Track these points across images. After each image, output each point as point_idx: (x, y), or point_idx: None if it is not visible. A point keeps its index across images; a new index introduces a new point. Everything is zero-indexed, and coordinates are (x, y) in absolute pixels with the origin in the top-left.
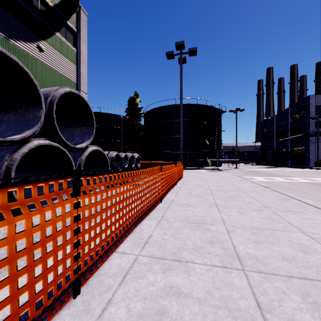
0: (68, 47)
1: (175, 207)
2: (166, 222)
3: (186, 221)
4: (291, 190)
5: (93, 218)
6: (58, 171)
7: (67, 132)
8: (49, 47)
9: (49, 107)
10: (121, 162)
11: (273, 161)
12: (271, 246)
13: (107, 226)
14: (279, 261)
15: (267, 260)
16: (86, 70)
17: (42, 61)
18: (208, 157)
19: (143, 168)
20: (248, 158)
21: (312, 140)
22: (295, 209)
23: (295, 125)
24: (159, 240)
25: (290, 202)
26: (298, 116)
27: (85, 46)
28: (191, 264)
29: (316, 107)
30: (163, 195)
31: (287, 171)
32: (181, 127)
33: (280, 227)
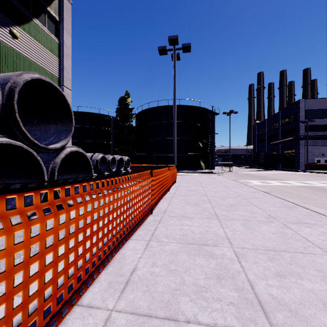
0: (49, 37)
1: (169, 220)
2: (157, 244)
3: (183, 242)
4: (290, 195)
5: (19, 271)
6: (25, 176)
7: (40, 129)
8: (25, 34)
9: (8, 96)
10: (108, 166)
11: (265, 164)
12: (299, 281)
13: (58, 273)
14: (321, 311)
15: (304, 310)
16: (70, 64)
17: (16, 50)
18: (201, 160)
19: (126, 174)
20: (240, 161)
21: (302, 144)
22: (306, 220)
23: (286, 128)
24: (146, 277)
25: (297, 211)
26: (288, 120)
27: (68, 37)
28: (194, 326)
29: (305, 111)
30: (154, 205)
31: (279, 174)
32: (175, 127)
33: (300, 247)
